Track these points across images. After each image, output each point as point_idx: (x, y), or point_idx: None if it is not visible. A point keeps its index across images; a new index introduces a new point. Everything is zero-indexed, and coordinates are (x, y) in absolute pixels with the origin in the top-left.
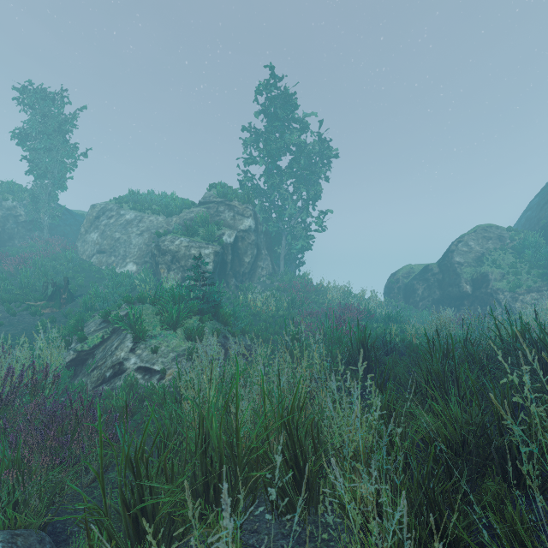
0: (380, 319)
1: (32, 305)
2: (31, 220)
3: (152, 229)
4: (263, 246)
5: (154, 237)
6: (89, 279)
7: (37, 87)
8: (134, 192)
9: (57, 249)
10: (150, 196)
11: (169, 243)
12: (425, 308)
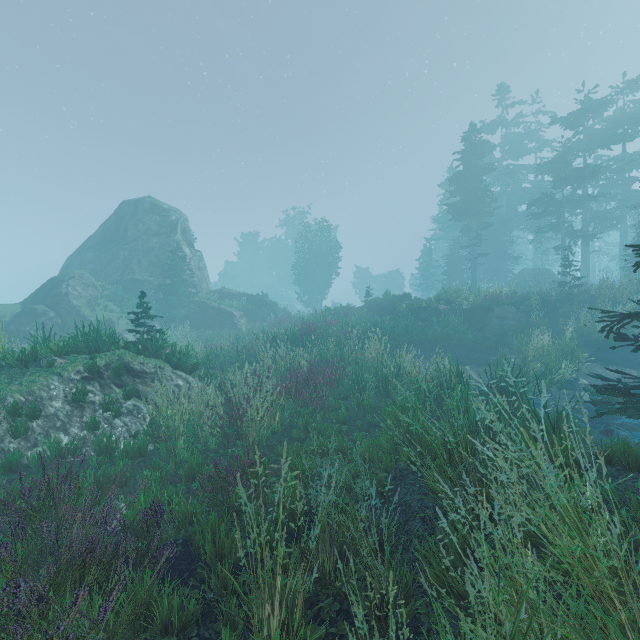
0: None
1: None
2: None
3: None
4: None
5: None
6: None
7: None
8: None
9: None
10: None
11: None
12: None
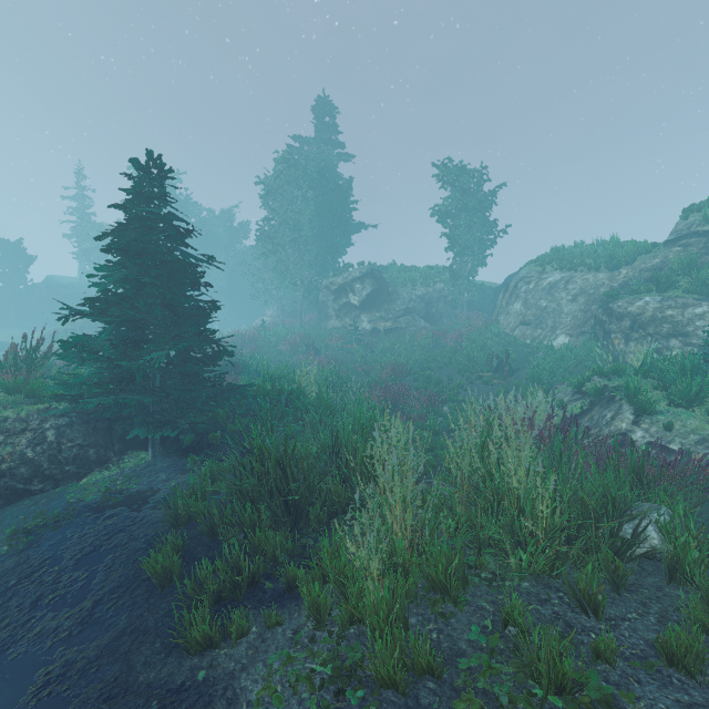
0: None
1: (482, 375)
2: (452, 299)
3: (589, 291)
4: None
5: (593, 300)
6: (517, 353)
7: (458, 169)
8: (558, 248)
9: (480, 324)
10: (579, 249)
11: (627, 304)
12: None
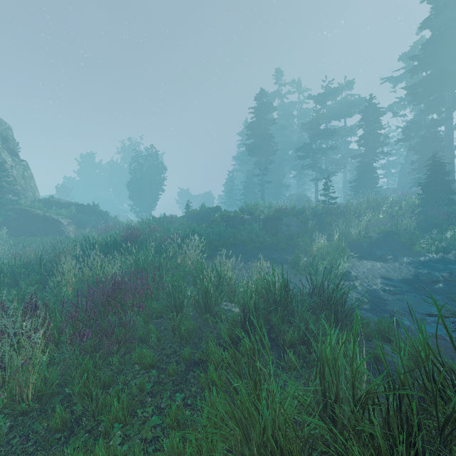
0: None
1: None
2: None
3: None
4: None
5: None
6: None
7: None
8: None
9: None
10: None
11: None
12: None
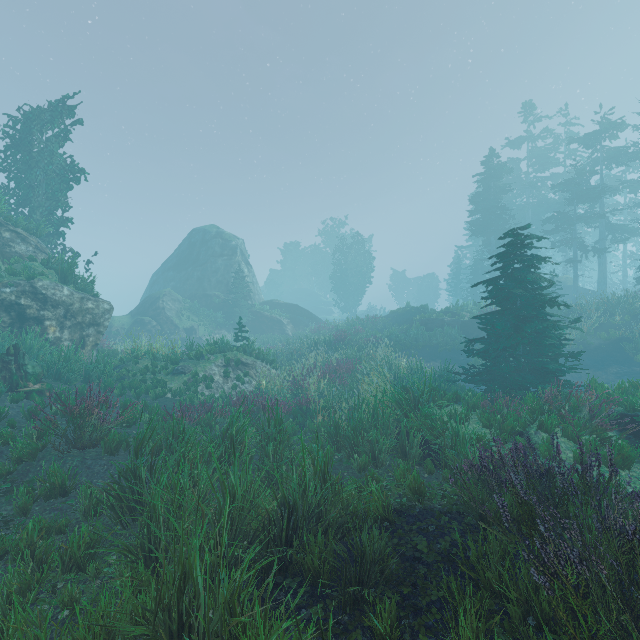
0: None
1: (40, 390)
2: None
3: None
4: None
5: None
6: None
7: None
8: None
9: None
10: None
11: (59, 292)
12: None
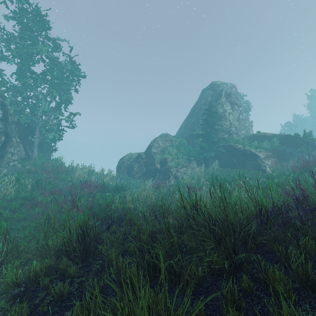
0: (111, 189)
1: None
2: None
3: None
4: (14, 134)
5: None
6: None
7: None
8: None
9: None
10: None
11: None
12: (139, 178)
